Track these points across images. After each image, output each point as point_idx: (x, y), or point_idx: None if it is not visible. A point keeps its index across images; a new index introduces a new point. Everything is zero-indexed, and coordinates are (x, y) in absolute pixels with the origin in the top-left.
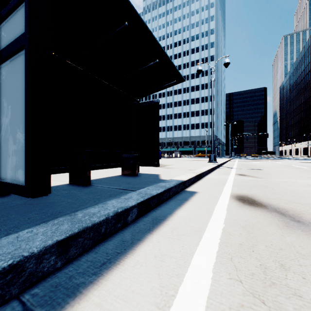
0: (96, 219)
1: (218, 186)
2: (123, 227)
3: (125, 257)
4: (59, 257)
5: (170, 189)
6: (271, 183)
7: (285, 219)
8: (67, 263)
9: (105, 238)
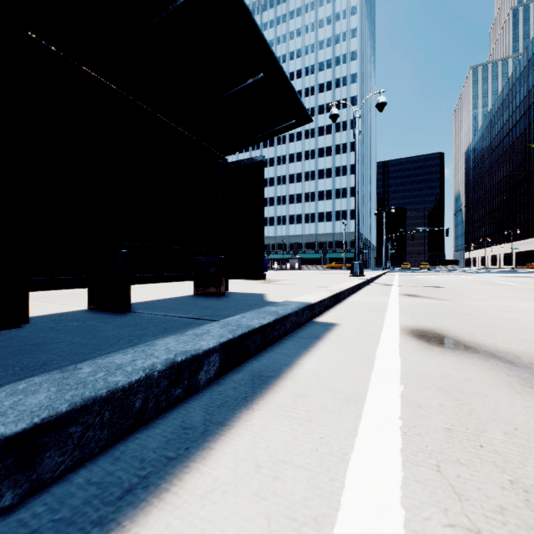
0: (121, 378)
1: (374, 314)
2: (188, 395)
3: (186, 471)
4: (6, 479)
5: (287, 317)
6: (468, 308)
7: (519, 372)
8: (33, 491)
9: (144, 422)
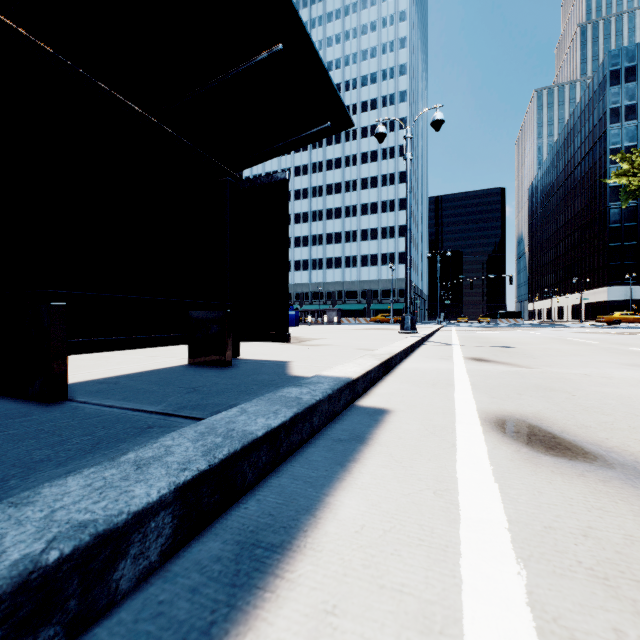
0: None
1: (438, 392)
2: (81, 629)
3: None
4: None
5: (315, 407)
6: (558, 379)
7: None
8: None
9: None
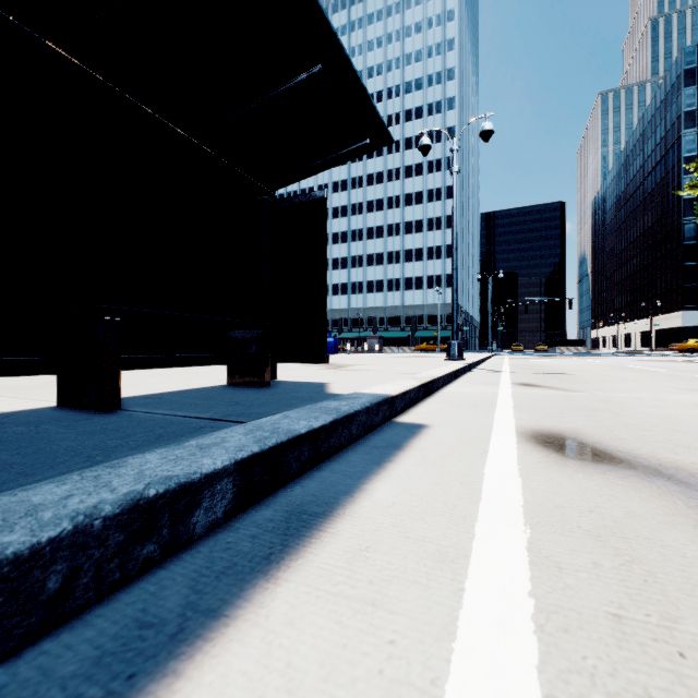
0: (17, 537)
1: (479, 411)
2: (171, 553)
3: None
4: None
5: (353, 417)
6: (606, 402)
7: None
8: None
9: (69, 615)
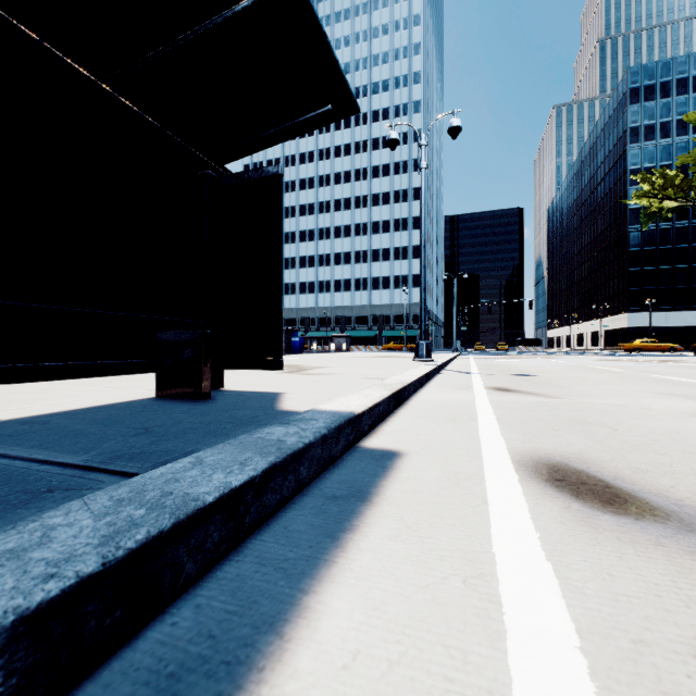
0: None
1: (460, 428)
2: None
3: None
4: None
5: (302, 453)
6: (593, 411)
7: None
8: None
9: None
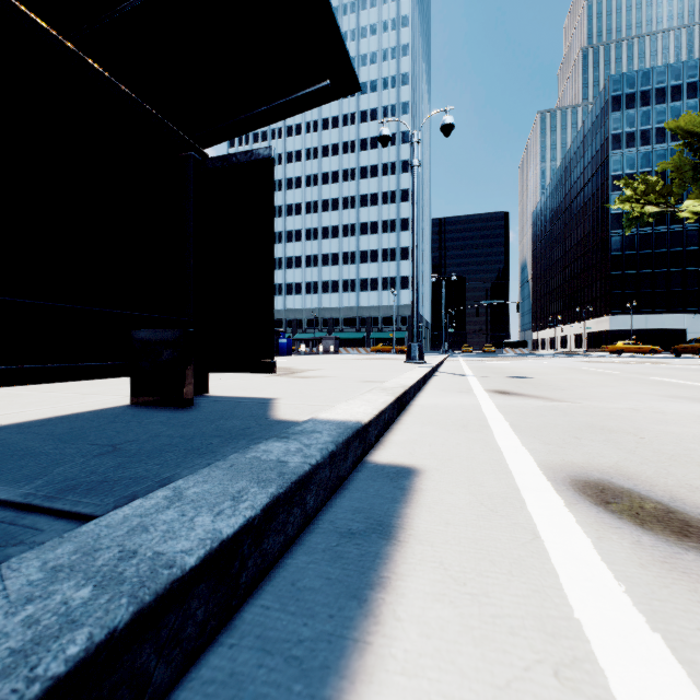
0: None
1: (474, 437)
2: None
3: None
4: None
5: (309, 478)
6: (608, 416)
7: None
8: None
9: None
